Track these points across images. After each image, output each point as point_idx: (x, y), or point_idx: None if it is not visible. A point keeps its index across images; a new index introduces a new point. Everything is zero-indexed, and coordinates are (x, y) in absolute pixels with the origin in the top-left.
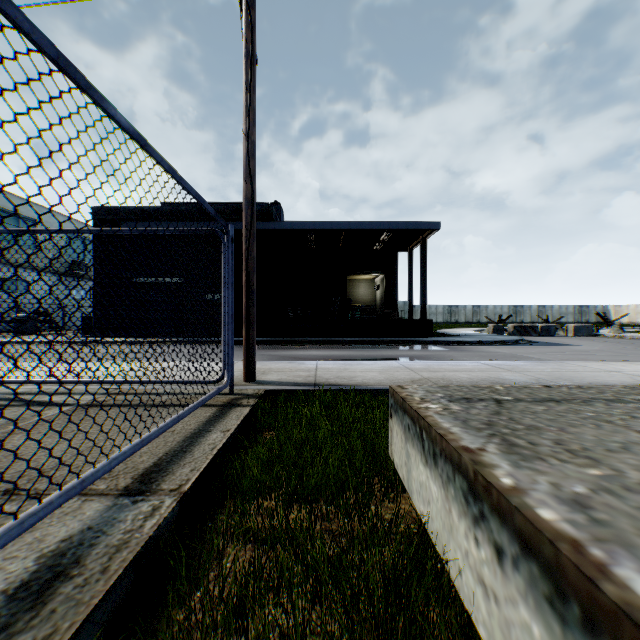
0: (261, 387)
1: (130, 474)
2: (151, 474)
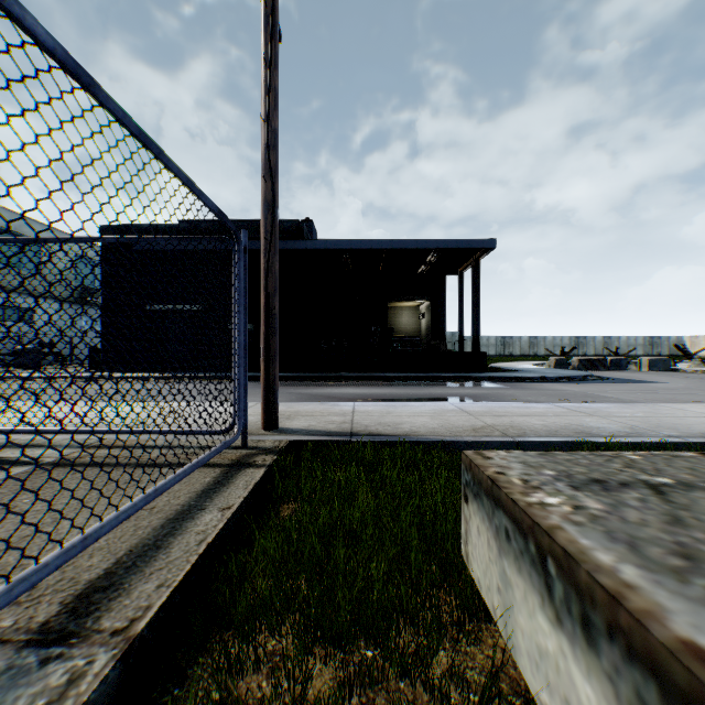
0: (283, 438)
1: (61, 594)
2: (94, 594)
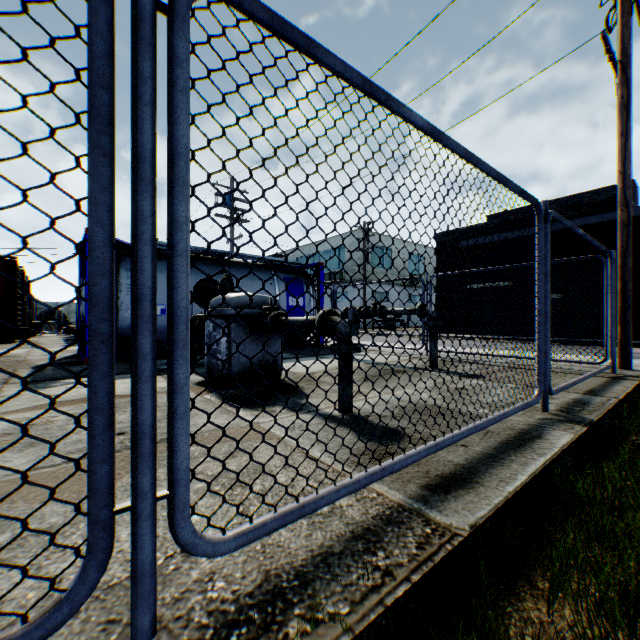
0: (639, 373)
1: (579, 390)
2: (591, 392)
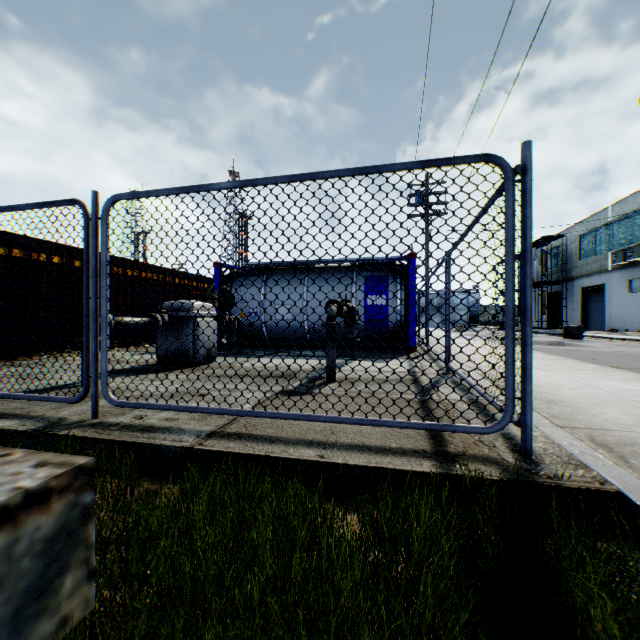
0: (623, 483)
1: (243, 430)
2: (236, 435)
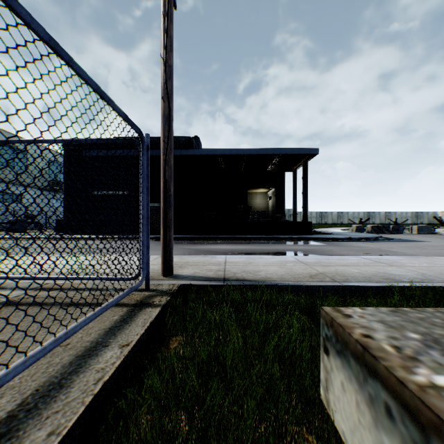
0: (176, 282)
1: None
2: None
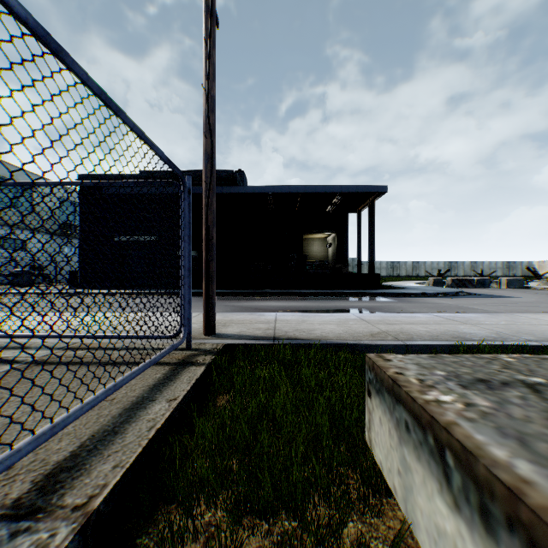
0: (220, 341)
1: (33, 473)
2: (60, 473)
